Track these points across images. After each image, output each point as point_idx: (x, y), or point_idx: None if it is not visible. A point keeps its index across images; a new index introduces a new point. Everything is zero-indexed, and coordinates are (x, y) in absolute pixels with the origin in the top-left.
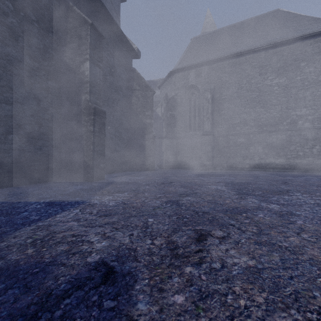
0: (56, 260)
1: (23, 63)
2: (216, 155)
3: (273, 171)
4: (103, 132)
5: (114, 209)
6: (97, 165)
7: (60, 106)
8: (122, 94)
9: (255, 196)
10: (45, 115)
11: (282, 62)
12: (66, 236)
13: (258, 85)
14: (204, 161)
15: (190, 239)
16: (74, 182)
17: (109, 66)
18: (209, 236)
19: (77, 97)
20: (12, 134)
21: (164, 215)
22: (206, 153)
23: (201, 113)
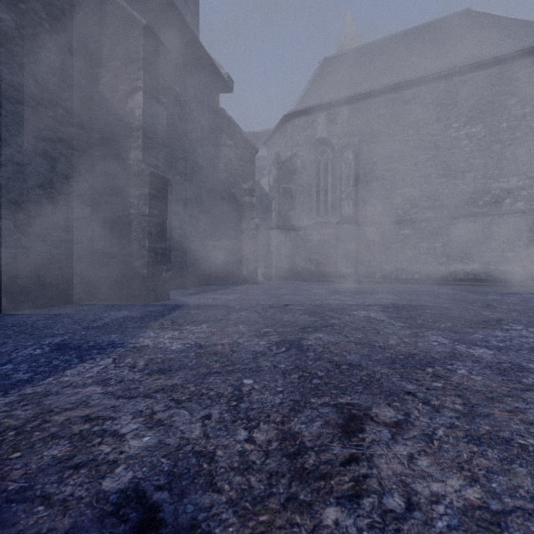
0: (33, 484)
1: (23, 94)
2: (362, 257)
3: (461, 285)
4: (167, 217)
5: (178, 359)
6: (156, 275)
7: (92, 171)
8: (201, 152)
9: (442, 332)
10: (65, 187)
11: (475, 99)
12: (72, 420)
13: (434, 138)
14: (343, 267)
15: (329, 430)
16: (116, 304)
17: (179, 105)
18: (369, 421)
19: (122, 154)
20: (3, 219)
21: (274, 372)
22: (345, 254)
23: (337, 185)
